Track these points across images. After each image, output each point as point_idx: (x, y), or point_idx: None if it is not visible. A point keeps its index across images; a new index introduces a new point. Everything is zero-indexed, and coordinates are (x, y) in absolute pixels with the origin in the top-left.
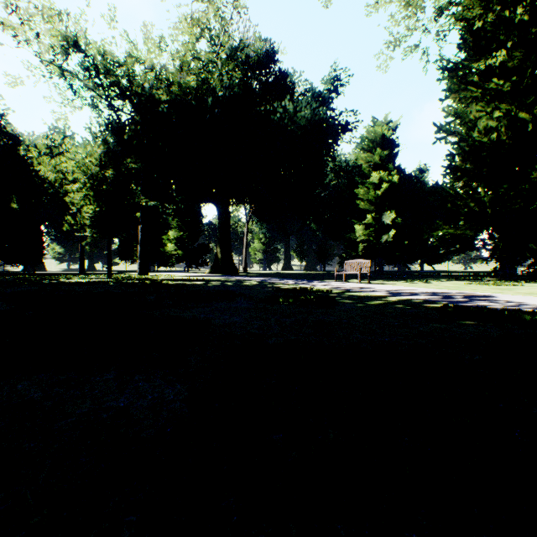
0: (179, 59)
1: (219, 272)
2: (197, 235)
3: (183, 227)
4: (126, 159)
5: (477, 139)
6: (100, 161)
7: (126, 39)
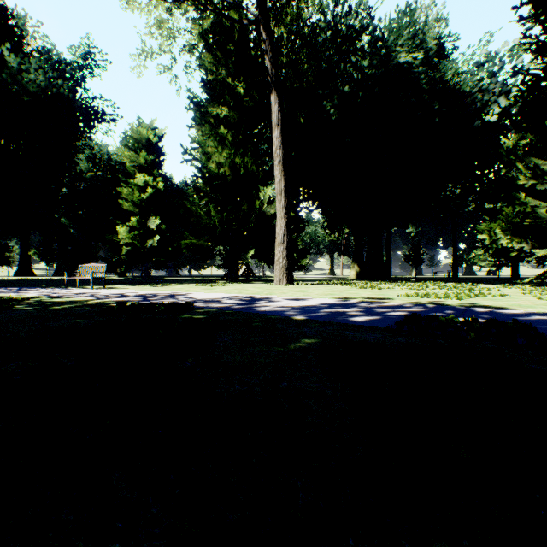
0: None
1: None
2: None
3: None
4: None
5: (212, 169)
6: None
7: None
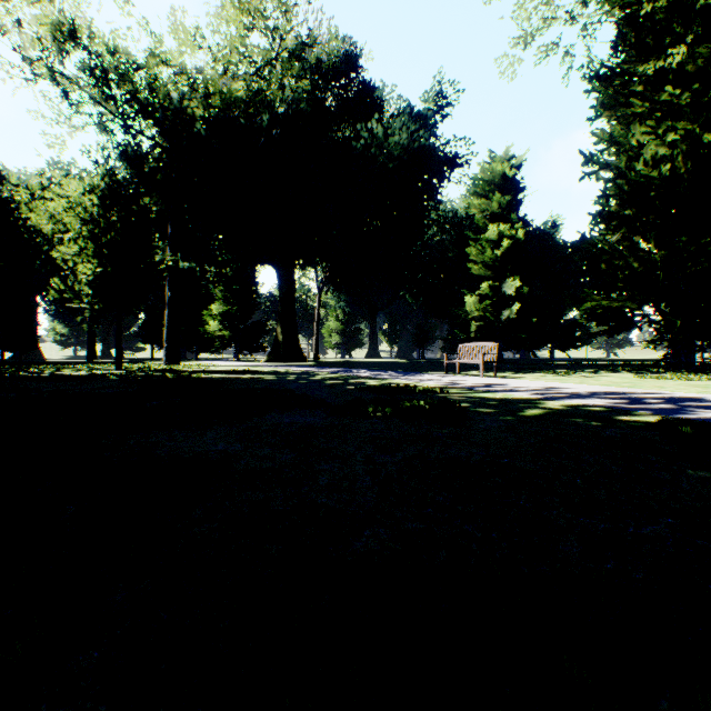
0: (223, 61)
1: (280, 360)
2: (250, 309)
3: (231, 299)
4: (143, 197)
5: (643, 173)
6: (103, 199)
7: (145, 29)
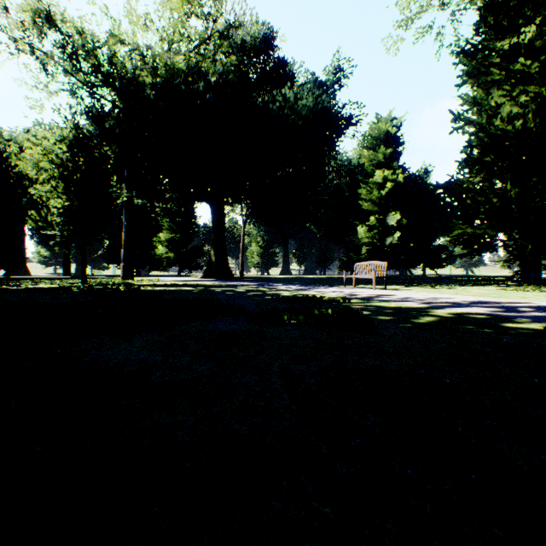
0: (168, 40)
1: (213, 276)
2: (190, 237)
3: (175, 229)
4: (103, 146)
5: (501, 127)
6: (71, 148)
7: (106, 15)
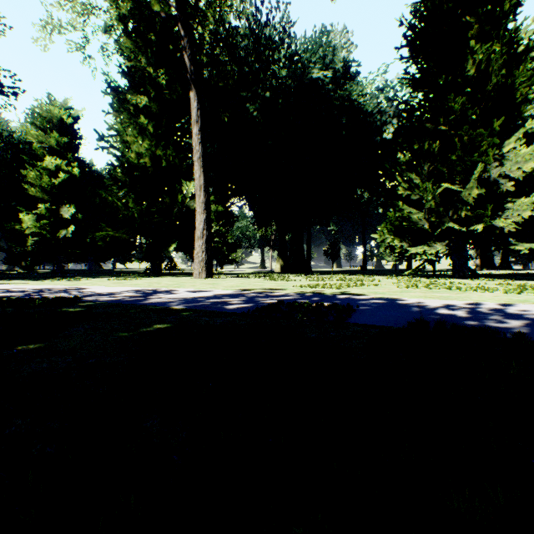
0: None
1: None
2: None
3: None
4: None
5: (132, 159)
6: None
7: None
